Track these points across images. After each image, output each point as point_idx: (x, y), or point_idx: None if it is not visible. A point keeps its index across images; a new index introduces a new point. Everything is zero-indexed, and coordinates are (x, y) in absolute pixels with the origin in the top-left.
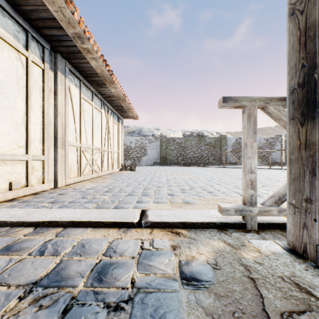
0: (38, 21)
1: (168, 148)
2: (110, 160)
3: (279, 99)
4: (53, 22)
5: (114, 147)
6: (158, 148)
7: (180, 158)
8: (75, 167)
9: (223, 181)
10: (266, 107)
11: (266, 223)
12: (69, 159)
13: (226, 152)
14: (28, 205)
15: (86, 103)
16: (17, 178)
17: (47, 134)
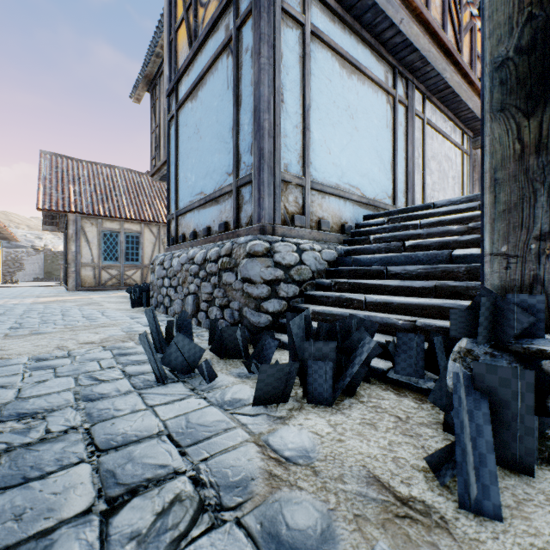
0: None
1: (56, 262)
2: None
3: None
4: None
5: None
6: (41, 262)
7: None
8: None
9: None
10: None
11: None
12: None
13: None
14: None
15: None
16: None
17: None
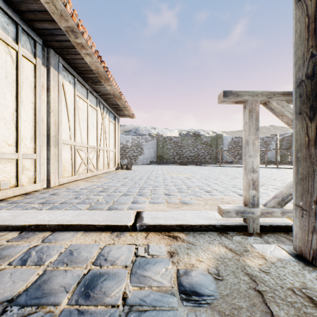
0: (28, 13)
1: (165, 147)
2: (106, 159)
3: (283, 94)
4: (45, 15)
5: (110, 146)
6: (154, 147)
7: (176, 157)
8: (68, 166)
9: (220, 180)
10: (269, 102)
11: (269, 225)
12: (63, 158)
13: (222, 151)
14: (17, 206)
15: (81, 101)
16: (6, 177)
17: (39, 132)
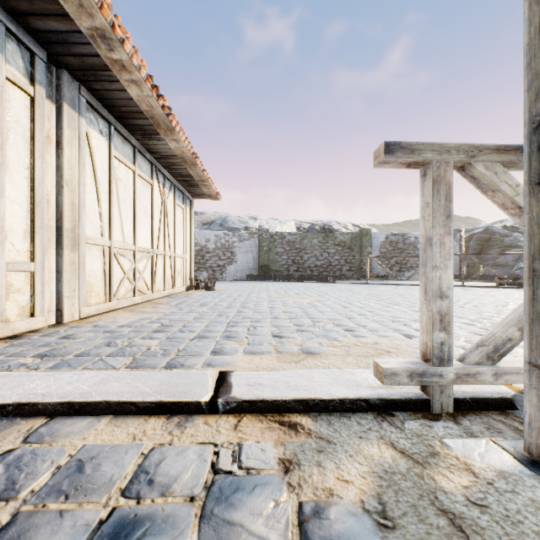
0: None
1: (273, 250)
2: (169, 271)
3: (497, 150)
4: (49, 3)
5: (176, 249)
6: (255, 250)
7: (292, 267)
8: (99, 284)
9: (370, 309)
10: (470, 165)
11: (470, 399)
12: (87, 270)
13: (371, 257)
14: None
15: (122, 167)
16: None
17: (41, 222)
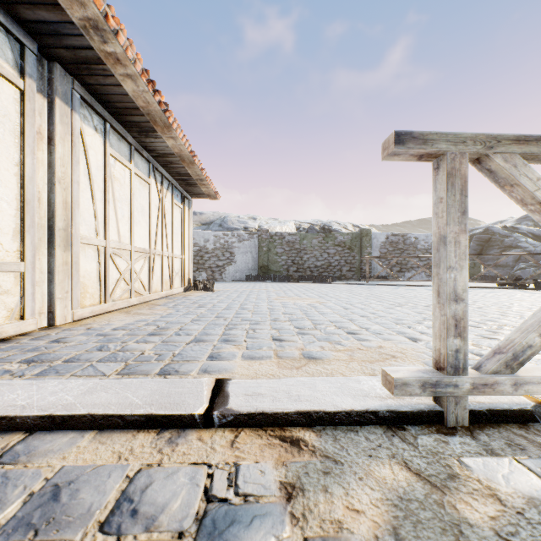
0: None
1: (272, 251)
2: (166, 271)
3: (516, 140)
4: None
5: (174, 249)
6: (254, 251)
7: (292, 268)
8: (93, 285)
9: (371, 310)
10: (487, 157)
11: (488, 410)
12: (81, 271)
13: (371, 258)
14: None
15: (118, 165)
16: None
17: (31, 221)
